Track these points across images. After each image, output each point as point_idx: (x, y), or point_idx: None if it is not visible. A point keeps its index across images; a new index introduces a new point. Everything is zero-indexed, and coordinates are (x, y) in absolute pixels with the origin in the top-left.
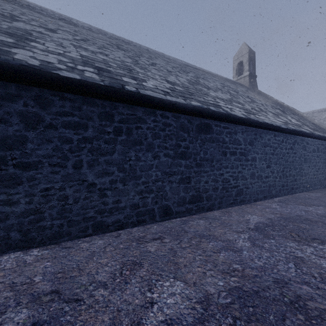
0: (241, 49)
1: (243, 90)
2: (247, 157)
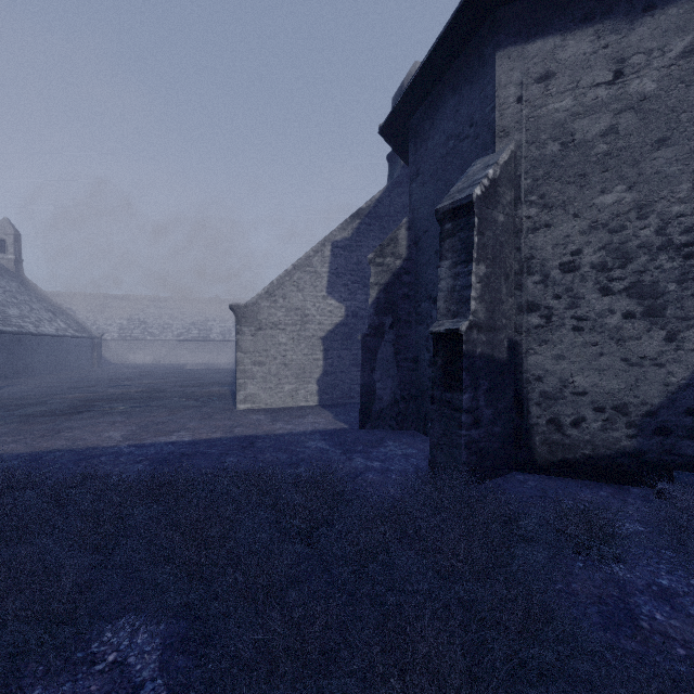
0: (4, 226)
1: (17, 288)
2: (37, 352)
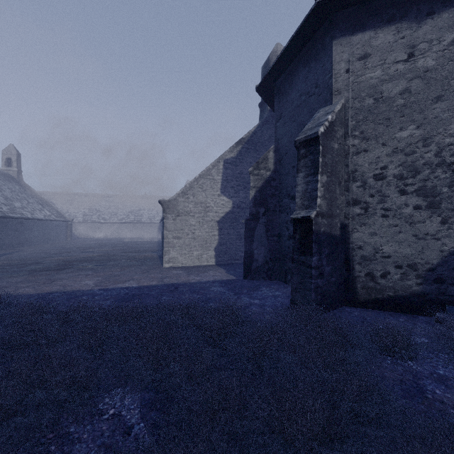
0: (10, 149)
1: (19, 189)
2: (32, 230)
